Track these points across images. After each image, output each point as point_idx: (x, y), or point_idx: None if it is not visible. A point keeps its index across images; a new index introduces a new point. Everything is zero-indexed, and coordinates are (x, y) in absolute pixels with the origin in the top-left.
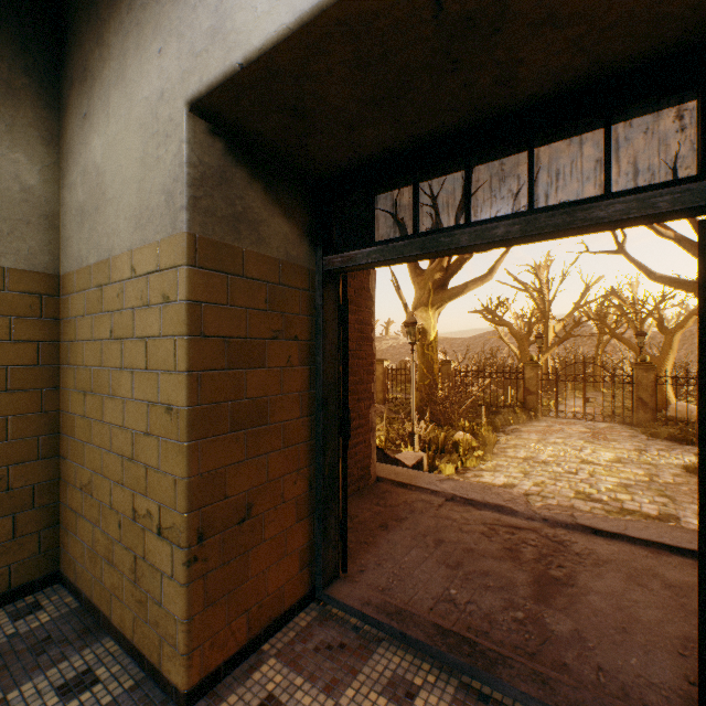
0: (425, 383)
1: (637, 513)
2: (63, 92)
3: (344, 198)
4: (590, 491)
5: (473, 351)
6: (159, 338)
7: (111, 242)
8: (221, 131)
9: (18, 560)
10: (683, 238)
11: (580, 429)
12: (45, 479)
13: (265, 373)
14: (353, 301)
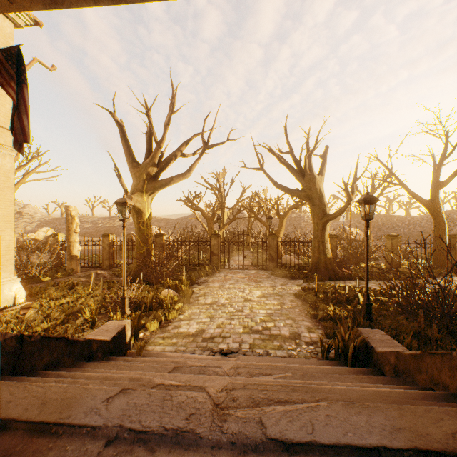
0: (141, 252)
1: (279, 337)
2: None
3: None
4: (252, 324)
5: (181, 227)
6: None
7: None
8: None
9: None
10: (290, 165)
11: (242, 276)
12: None
13: None
14: None
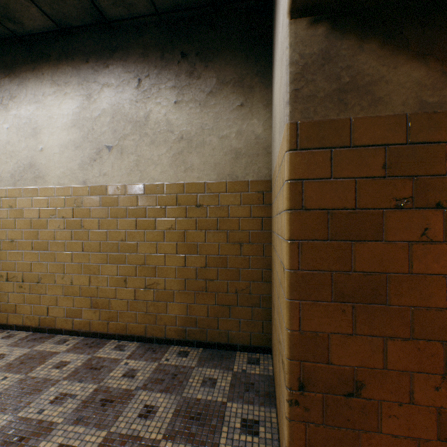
0: None
1: None
2: (271, 74)
3: None
4: None
5: None
6: (281, 212)
7: (276, 151)
8: (322, 16)
9: (253, 332)
10: None
11: None
12: (264, 293)
13: (381, 246)
14: None
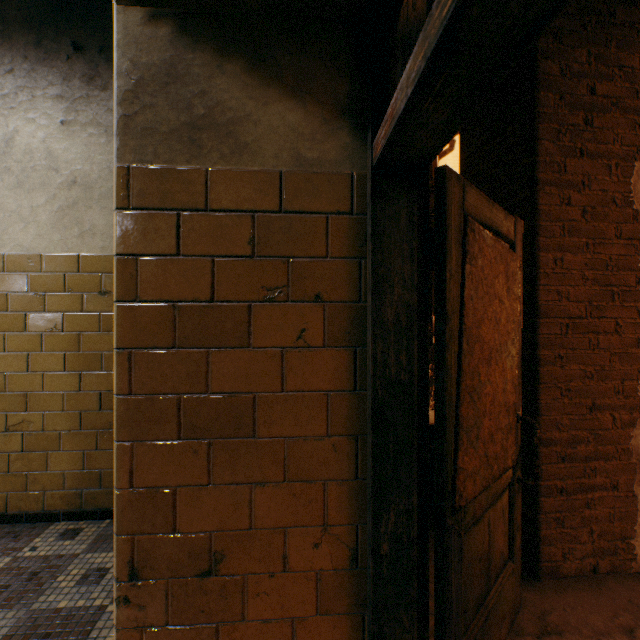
0: None
1: None
2: None
3: (405, 1)
4: None
5: None
6: None
7: None
8: (167, 10)
9: None
10: None
11: None
12: None
13: (248, 355)
14: (578, 229)
